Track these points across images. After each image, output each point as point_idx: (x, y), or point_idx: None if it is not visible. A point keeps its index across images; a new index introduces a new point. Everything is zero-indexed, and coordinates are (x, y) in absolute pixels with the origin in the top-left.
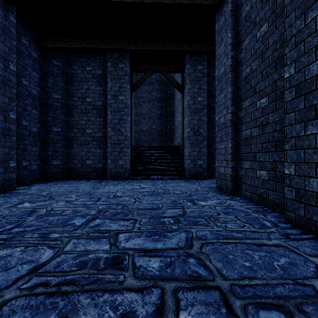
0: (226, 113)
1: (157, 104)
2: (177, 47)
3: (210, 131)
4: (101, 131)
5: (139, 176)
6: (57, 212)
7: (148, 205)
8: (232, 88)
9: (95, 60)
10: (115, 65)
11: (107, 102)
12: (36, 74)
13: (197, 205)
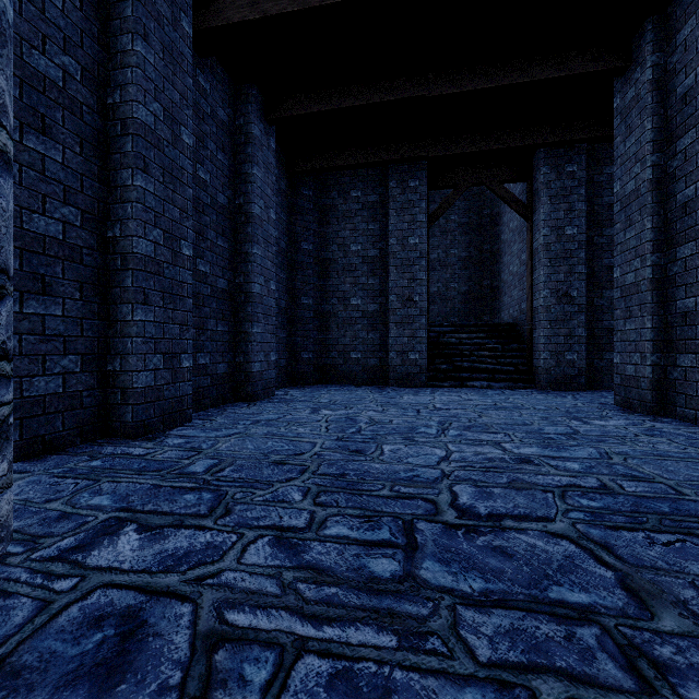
0: (641, 267)
1: (460, 237)
2: (526, 140)
3: (594, 294)
4: (376, 302)
5: (444, 381)
6: (383, 421)
7: (507, 421)
8: (654, 222)
9: (366, 178)
10: (403, 184)
11: (389, 250)
12: (284, 216)
13: (590, 424)
